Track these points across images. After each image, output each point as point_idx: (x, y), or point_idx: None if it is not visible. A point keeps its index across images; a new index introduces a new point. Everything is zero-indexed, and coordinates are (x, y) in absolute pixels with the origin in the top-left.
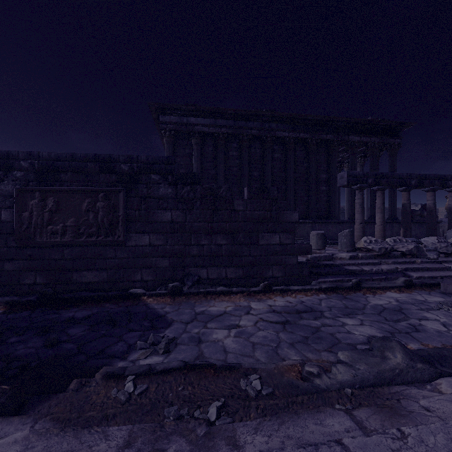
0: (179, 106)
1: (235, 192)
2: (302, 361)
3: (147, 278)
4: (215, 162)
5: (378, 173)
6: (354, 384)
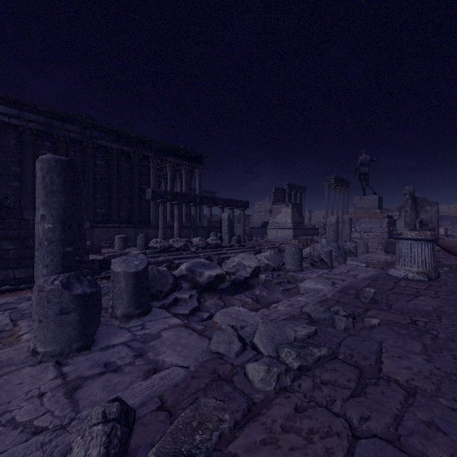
0: None
1: None
2: None
3: None
4: (20, 159)
5: (175, 192)
6: None
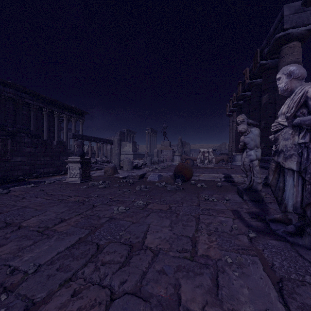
0: None
1: None
2: None
3: (20, 174)
4: None
5: (82, 135)
6: None
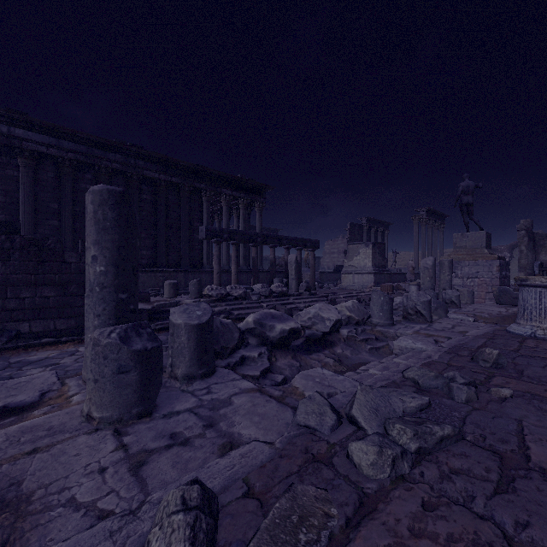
0: None
1: None
2: None
3: None
4: (59, 194)
5: (232, 230)
6: None
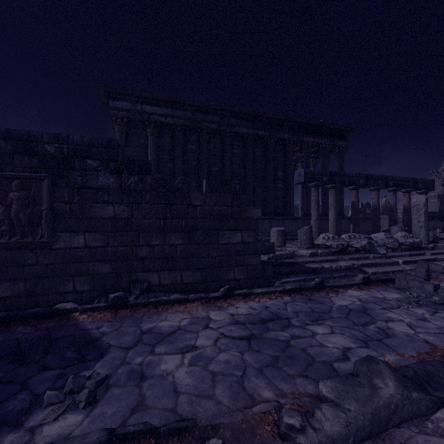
0: (132, 92)
1: (194, 187)
2: (278, 405)
3: (81, 288)
4: (173, 155)
5: (331, 171)
6: (348, 437)
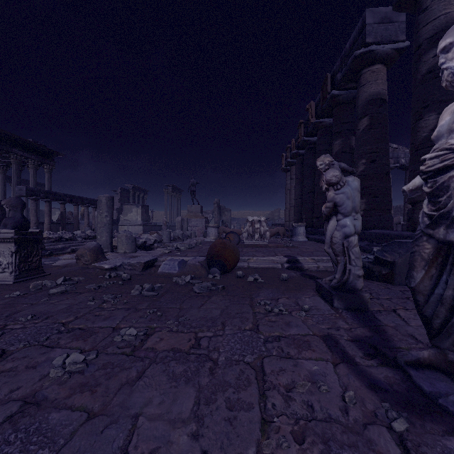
0: None
1: None
2: None
3: None
4: None
5: (47, 191)
6: None
